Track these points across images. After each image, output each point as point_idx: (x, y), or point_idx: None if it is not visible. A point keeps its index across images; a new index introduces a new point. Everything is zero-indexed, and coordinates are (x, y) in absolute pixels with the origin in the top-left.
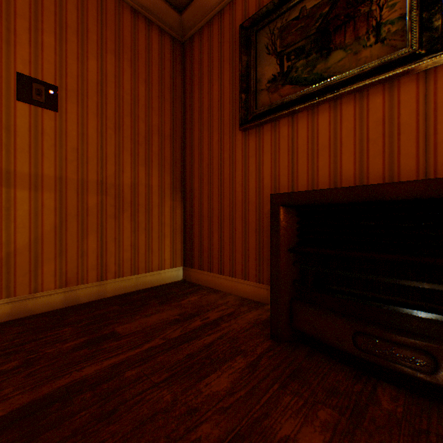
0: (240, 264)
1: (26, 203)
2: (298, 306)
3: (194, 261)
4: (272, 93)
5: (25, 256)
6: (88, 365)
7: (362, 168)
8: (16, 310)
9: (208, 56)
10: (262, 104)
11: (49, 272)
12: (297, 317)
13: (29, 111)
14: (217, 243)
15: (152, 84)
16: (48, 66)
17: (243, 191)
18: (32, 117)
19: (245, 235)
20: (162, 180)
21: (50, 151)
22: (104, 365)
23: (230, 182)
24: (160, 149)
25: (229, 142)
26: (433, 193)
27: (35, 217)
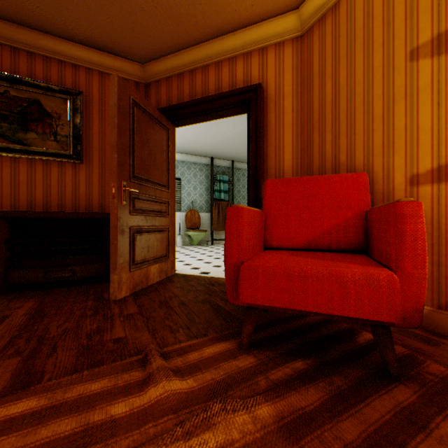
0: None
1: None
2: (13, 272)
3: None
4: None
5: None
6: None
7: (49, 199)
8: None
9: None
10: None
11: None
12: (12, 278)
13: None
14: None
15: None
16: None
17: None
18: None
19: None
20: None
21: None
22: None
23: None
24: None
25: None
26: (74, 217)
27: None
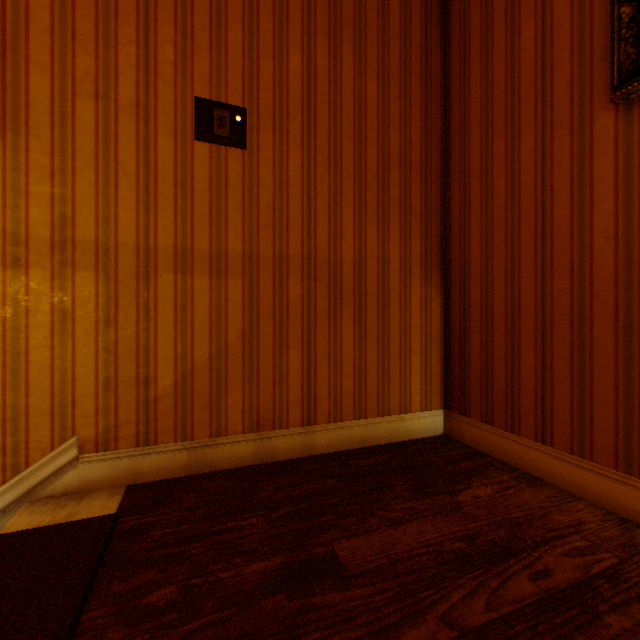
0: (608, 430)
1: (205, 298)
2: None
3: (470, 404)
4: None
5: (204, 379)
6: None
7: None
8: (193, 461)
9: None
10: None
11: (234, 405)
12: None
13: (209, 154)
14: (531, 374)
15: (388, 75)
16: (234, 79)
17: (618, 251)
18: (212, 163)
19: (626, 362)
20: (405, 248)
21: (235, 213)
22: None
23: (571, 234)
24: (403, 192)
25: (569, 143)
26: None
27: (217, 318)
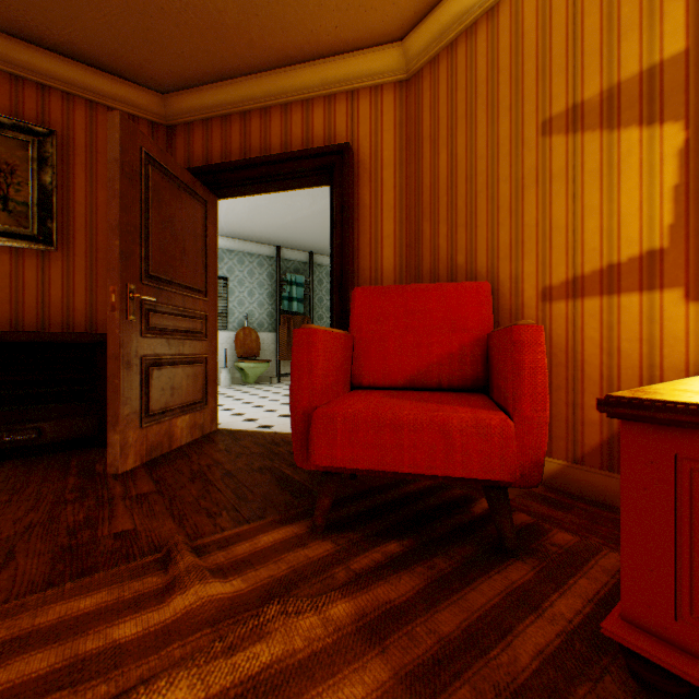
0: None
1: None
2: None
3: None
4: None
5: None
6: None
7: None
8: None
9: None
10: None
11: None
12: None
13: None
14: None
15: None
16: None
17: None
18: None
19: None
20: None
21: None
22: None
23: None
24: None
25: None
26: (42, 340)
27: None
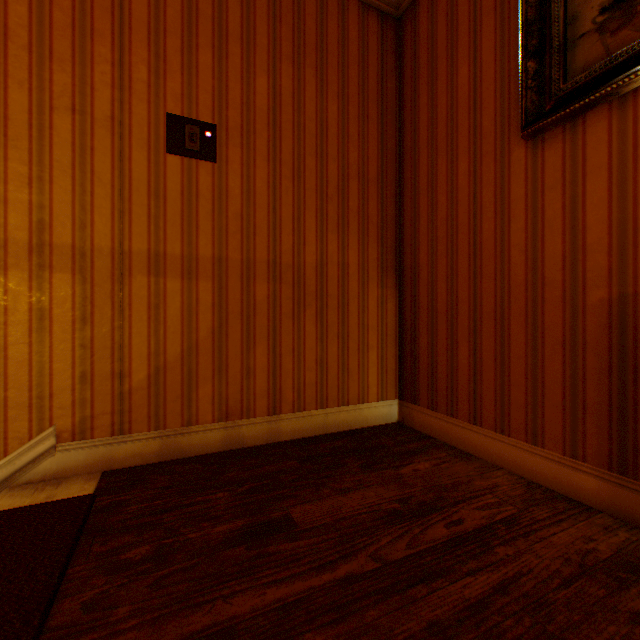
0: (520, 410)
1: (178, 298)
2: None
3: (419, 394)
4: (612, 31)
5: (176, 373)
6: (240, 591)
7: None
8: (166, 448)
9: (447, 20)
10: (582, 67)
11: (205, 397)
12: None
13: (181, 166)
14: (466, 365)
15: (348, 97)
16: (204, 98)
17: (527, 262)
18: (184, 174)
19: (533, 353)
20: (363, 254)
21: (206, 221)
22: (266, 598)
23: (495, 246)
24: (361, 204)
25: (493, 169)
26: None
27: (188, 317)
